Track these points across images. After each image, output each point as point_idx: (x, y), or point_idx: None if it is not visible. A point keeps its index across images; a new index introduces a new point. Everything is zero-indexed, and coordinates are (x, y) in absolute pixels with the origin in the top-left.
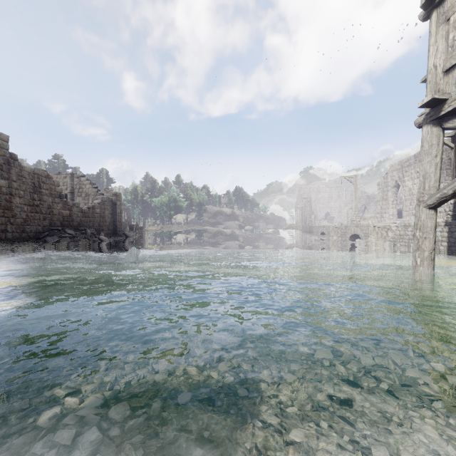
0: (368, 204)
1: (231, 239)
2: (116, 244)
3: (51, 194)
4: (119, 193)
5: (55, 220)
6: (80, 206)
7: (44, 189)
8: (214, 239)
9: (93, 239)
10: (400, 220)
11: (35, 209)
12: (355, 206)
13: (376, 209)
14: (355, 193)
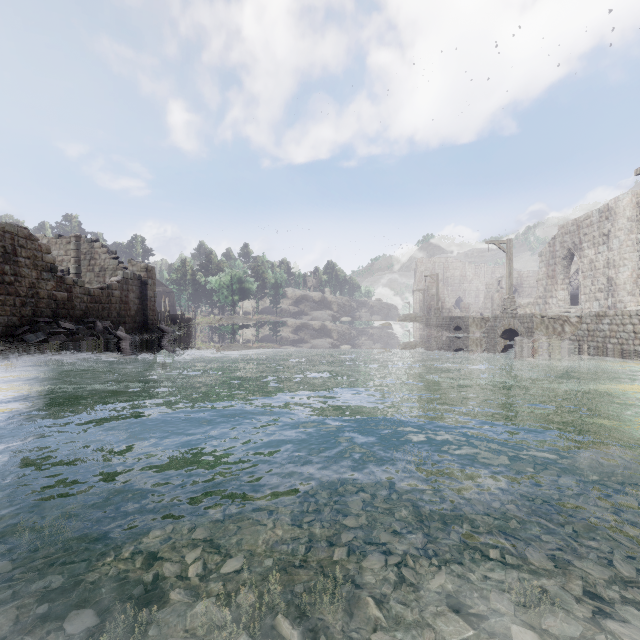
0: (519, 285)
1: (322, 336)
2: (143, 344)
3: (36, 266)
4: (151, 267)
5: (42, 307)
6: (92, 286)
7: (23, 257)
8: (295, 335)
9: (106, 336)
10: (575, 308)
11: (6, 288)
12: (509, 287)
13: (537, 292)
14: (510, 267)
